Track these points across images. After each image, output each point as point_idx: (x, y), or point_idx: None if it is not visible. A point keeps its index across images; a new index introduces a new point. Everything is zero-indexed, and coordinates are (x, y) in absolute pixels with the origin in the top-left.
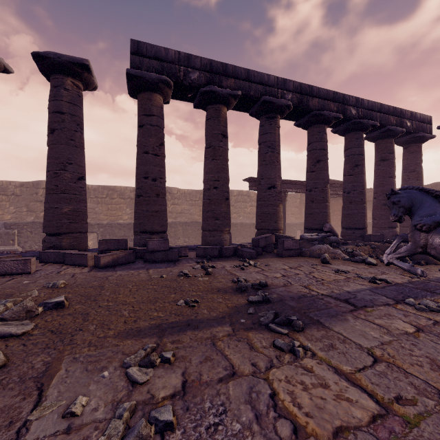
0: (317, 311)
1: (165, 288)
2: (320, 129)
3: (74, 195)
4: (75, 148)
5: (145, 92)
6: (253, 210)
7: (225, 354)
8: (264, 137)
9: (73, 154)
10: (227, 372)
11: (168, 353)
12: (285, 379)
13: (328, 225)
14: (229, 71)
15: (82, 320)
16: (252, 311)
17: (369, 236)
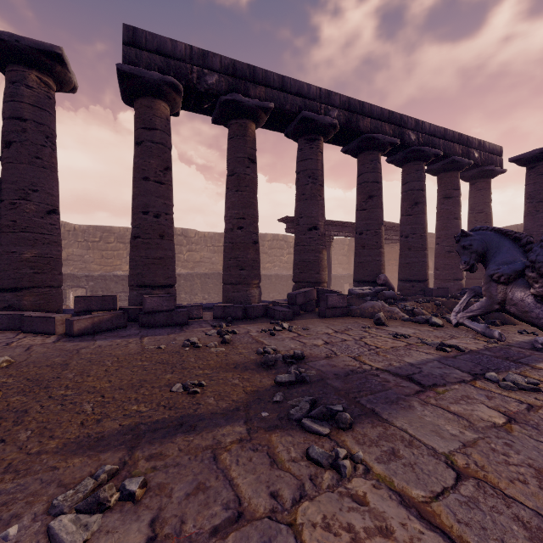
0: (371, 395)
1: (159, 365)
2: (372, 157)
3: (41, 235)
4: (43, 170)
5: (144, 97)
6: (291, 259)
7: (229, 476)
8: (303, 165)
9: (39, 177)
10: (229, 513)
11: (135, 481)
12: (323, 521)
13: (382, 277)
14: (258, 77)
15: (12, 423)
16: (280, 398)
17: (431, 290)
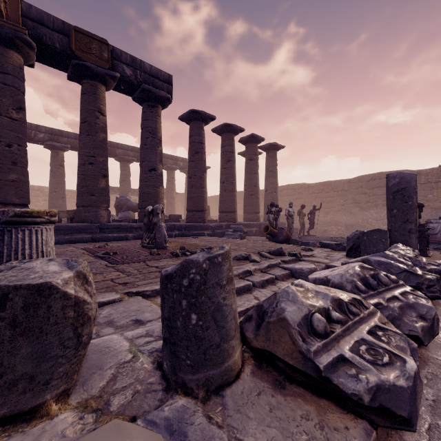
0: None
1: None
2: (124, 164)
3: None
4: None
5: None
6: None
7: None
8: None
9: None
10: None
11: None
12: None
13: None
14: (64, 134)
15: None
16: None
17: None
